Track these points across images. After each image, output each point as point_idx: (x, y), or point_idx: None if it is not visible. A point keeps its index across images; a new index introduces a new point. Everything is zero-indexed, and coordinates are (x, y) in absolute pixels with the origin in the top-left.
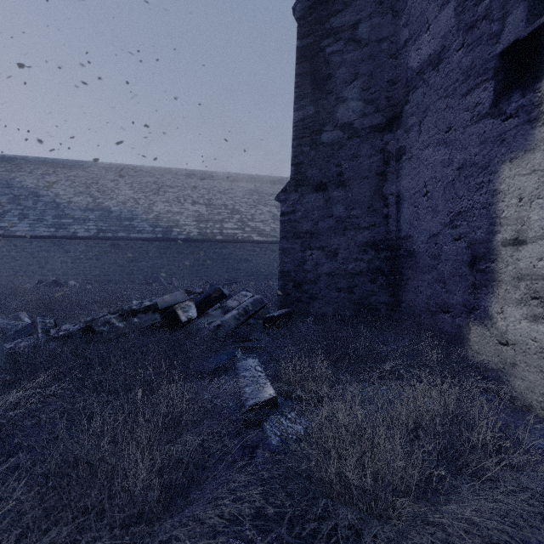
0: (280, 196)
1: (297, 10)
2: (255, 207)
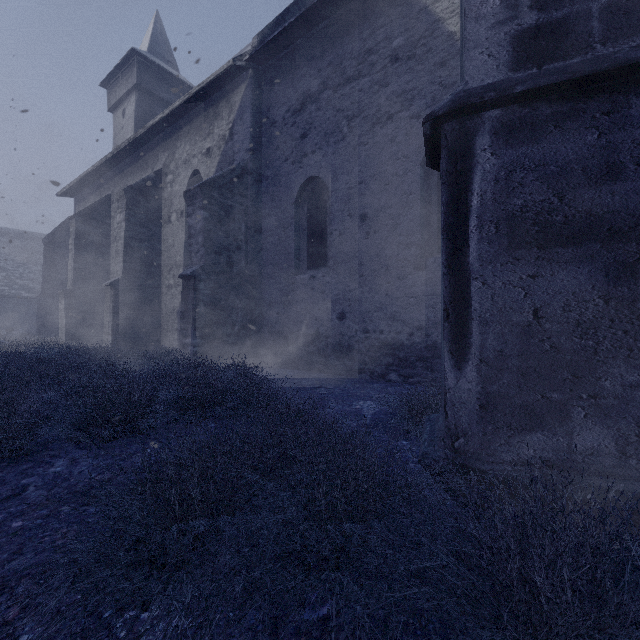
0: (37, 298)
1: (44, 241)
2: (24, 266)
